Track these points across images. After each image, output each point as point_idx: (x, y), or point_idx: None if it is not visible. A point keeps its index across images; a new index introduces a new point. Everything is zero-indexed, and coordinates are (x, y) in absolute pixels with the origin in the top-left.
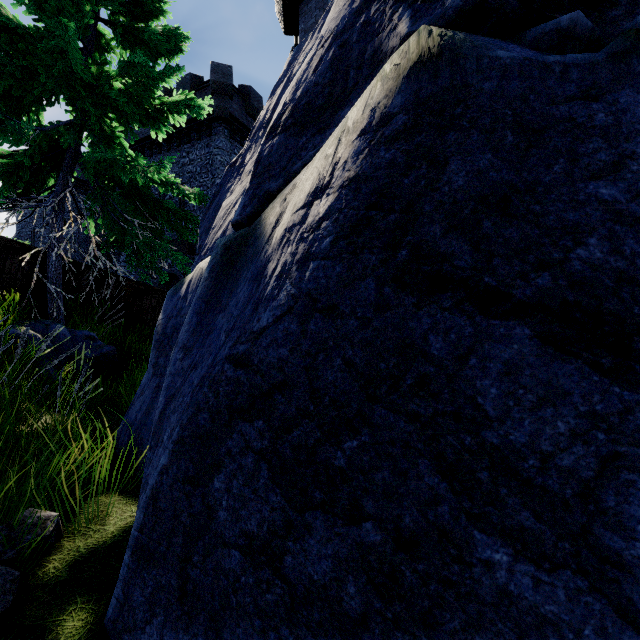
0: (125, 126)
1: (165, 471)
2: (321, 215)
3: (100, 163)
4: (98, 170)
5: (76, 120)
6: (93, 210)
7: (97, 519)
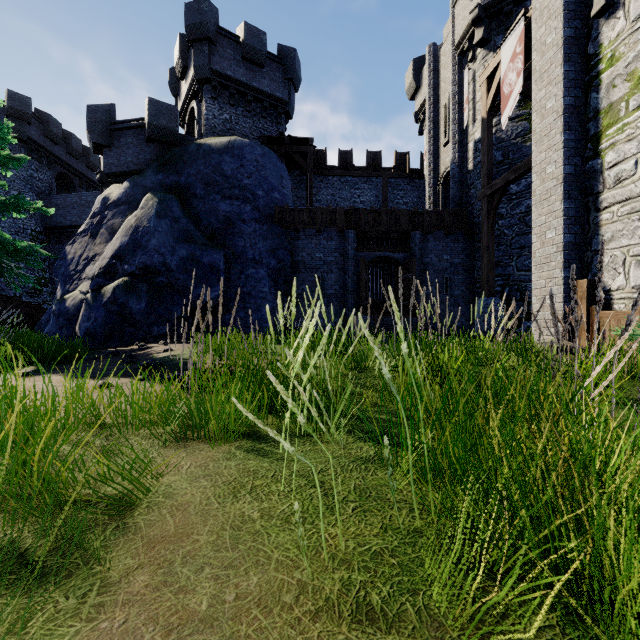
0: None
1: (88, 328)
2: (111, 296)
3: None
4: None
5: None
6: None
7: None
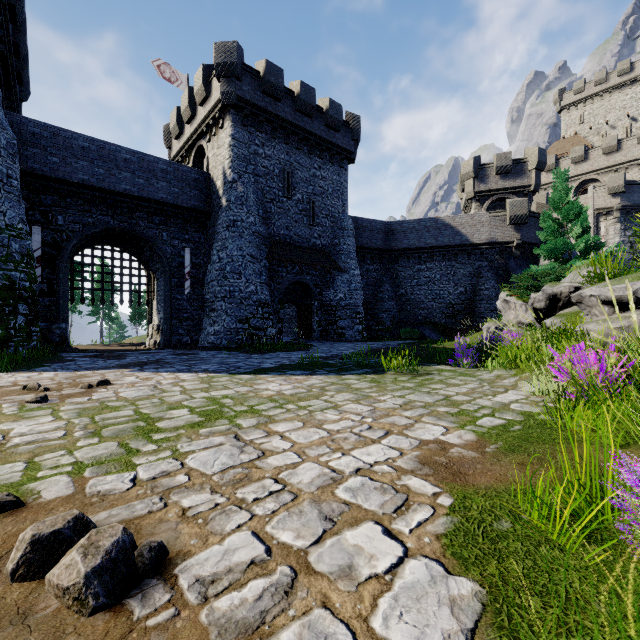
0: None
1: None
2: None
3: None
4: None
5: None
6: None
7: None
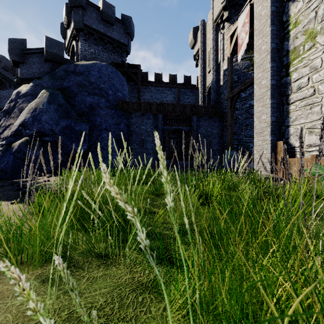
0: None
1: (2, 167)
2: (18, 148)
3: None
4: None
5: None
6: None
7: None
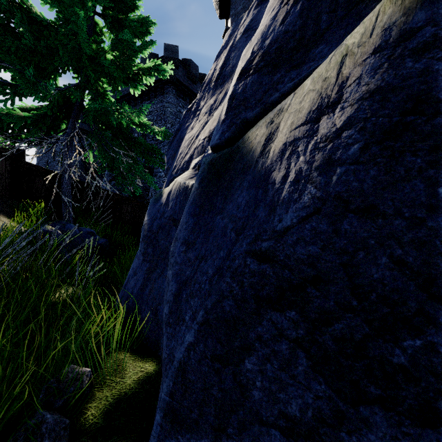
0: (113, 86)
1: (192, 347)
2: (339, 126)
3: (96, 112)
4: (95, 117)
5: (81, 83)
6: (92, 145)
7: (116, 372)
